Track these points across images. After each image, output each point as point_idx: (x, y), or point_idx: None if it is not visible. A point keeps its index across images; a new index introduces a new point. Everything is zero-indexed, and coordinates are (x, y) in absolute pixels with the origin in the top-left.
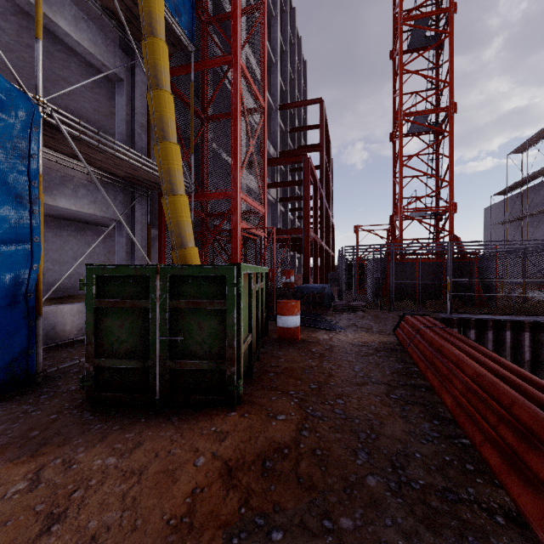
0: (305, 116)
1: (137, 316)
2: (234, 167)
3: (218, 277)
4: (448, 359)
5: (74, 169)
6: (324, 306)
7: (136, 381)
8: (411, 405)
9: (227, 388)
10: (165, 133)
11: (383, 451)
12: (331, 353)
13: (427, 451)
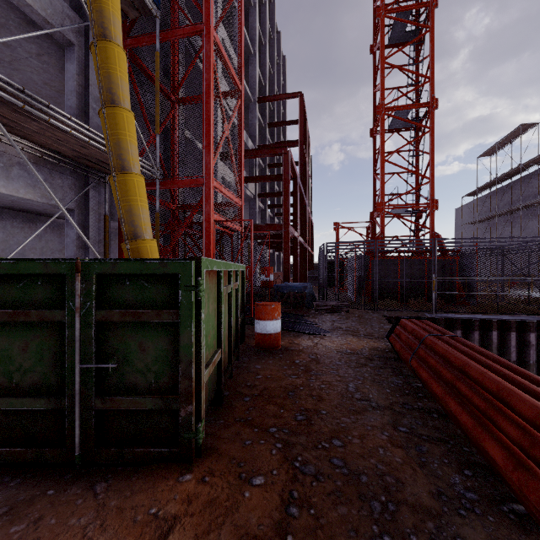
0: (284, 112)
1: (48, 334)
2: (206, 151)
3: (169, 277)
4: (479, 384)
5: (2, 142)
6: (305, 306)
7: (47, 428)
8: (428, 444)
9: (181, 435)
10: (114, 96)
11: (411, 538)
12: (318, 364)
13: (473, 533)
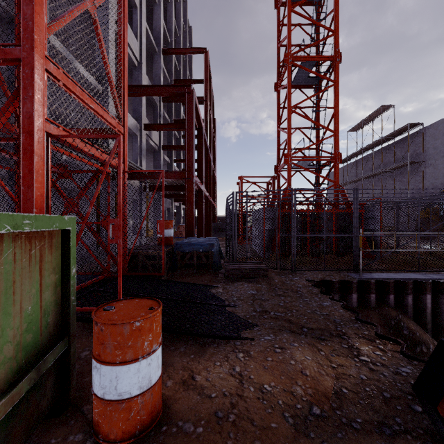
0: (190, 78)
1: None
2: None
3: None
4: None
5: None
6: (212, 268)
7: None
8: None
9: None
10: None
11: None
12: None
13: None
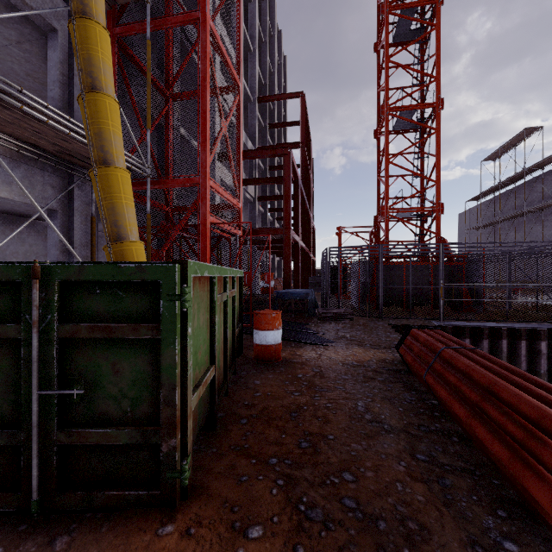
0: (285, 113)
1: (0, 353)
2: (201, 148)
3: (148, 284)
4: (513, 408)
5: None
6: (307, 314)
7: None
8: (452, 475)
9: (162, 474)
10: (95, 81)
11: None
12: (323, 379)
13: None
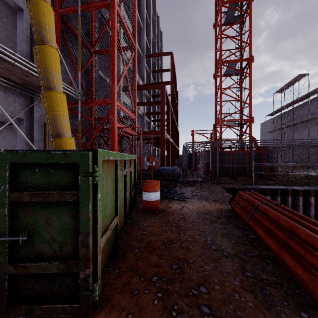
0: (161, 65)
1: None
2: (111, 82)
3: (71, 165)
4: (309, 245)
5: None
6: (174, 181)
7: None
8: (269, 287)
9: (80, 293)
10: (43, 37)
11: None
12: (185, 222)
13: None
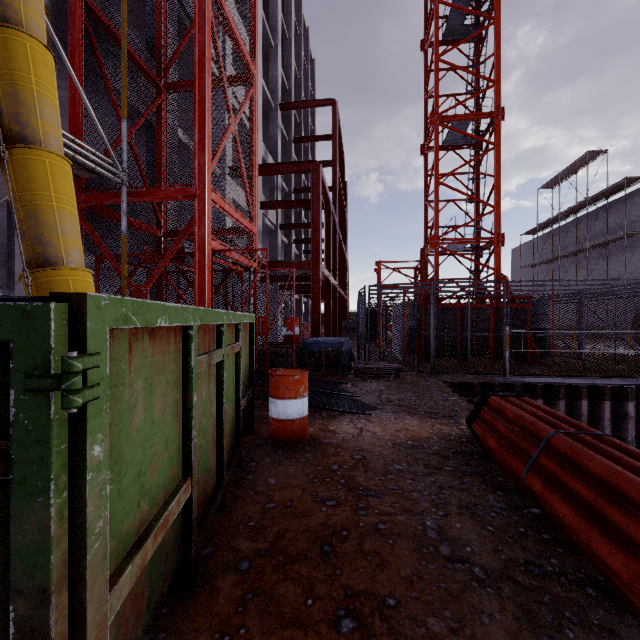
0: (313, 127)
1: None
2: (199, 148)
3: None
4: None
5: None
6: (341, 369)
7: None
8: None
9: None
10: (6, 9)
11: None
12: (368, 472)
13: None
